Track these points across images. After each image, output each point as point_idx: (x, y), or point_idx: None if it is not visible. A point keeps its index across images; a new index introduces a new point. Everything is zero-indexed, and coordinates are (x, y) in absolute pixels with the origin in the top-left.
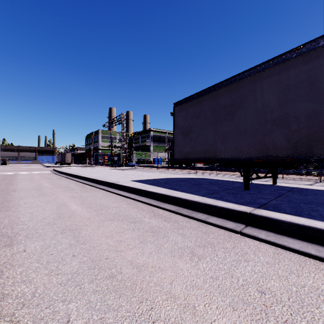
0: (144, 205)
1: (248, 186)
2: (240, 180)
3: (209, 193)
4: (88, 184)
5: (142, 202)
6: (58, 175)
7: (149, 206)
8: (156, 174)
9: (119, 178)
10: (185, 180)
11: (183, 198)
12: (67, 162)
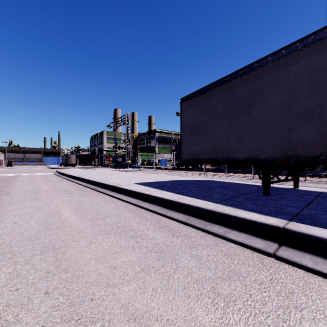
0: (147, 212)
1: (268, 191)
2: (254, 183)
3: (224, 198)
4: (89, 186)
5: (145, 209)
6: (60, 177)
7: (154, 215)
8: (161, 176)
9: (122, 181)
10: (193, 183)
11: (194, 205)
12: (71, 163)
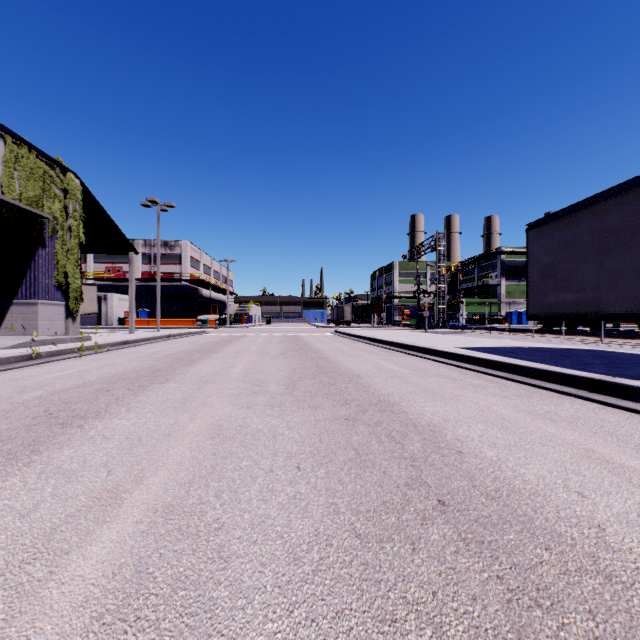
0: (468, 371)
1: None
2: None
3: (571, 364)
4: (393, 349)
5: (465, 369)
6: (347, 338)
7: (475, 373)
8: (499, 342)
9: (435, 344)
10: (549, 351)
11: (520, 364)
12: (345, 320)
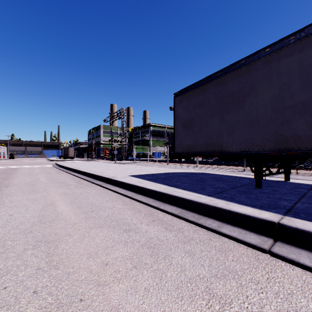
0: (141, 205)
1: (260, 183)
2: (246, 176)
3: (217, 191)
4: (85, 178)
5: (139, 202)
6: (58, 169)
7: (147, 207)
8: (155, 169)
9: (117, 173)
10: (186, 176)
11: (187, 198)
12: (70, 156)
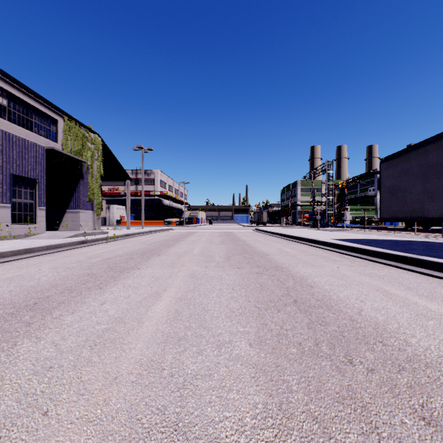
0: (335, 253)
1: None
2: None
3: (401, 249)
4: (292, 240)
5: (335, 252)
6: (263, 233)
7: (339, 254)
8: (365, 236)
9: (320, 237)
10: (394, 242)
11: (367, 249)
12: (262, 221)
